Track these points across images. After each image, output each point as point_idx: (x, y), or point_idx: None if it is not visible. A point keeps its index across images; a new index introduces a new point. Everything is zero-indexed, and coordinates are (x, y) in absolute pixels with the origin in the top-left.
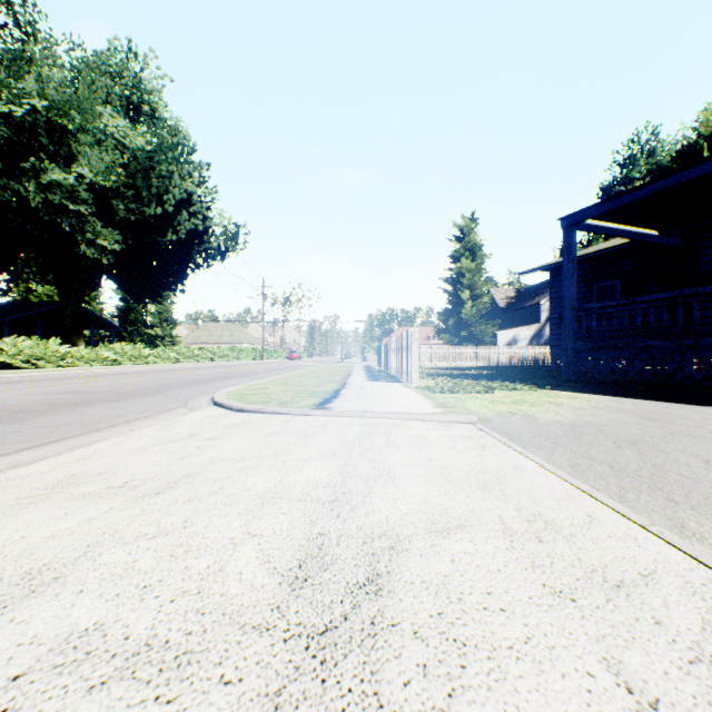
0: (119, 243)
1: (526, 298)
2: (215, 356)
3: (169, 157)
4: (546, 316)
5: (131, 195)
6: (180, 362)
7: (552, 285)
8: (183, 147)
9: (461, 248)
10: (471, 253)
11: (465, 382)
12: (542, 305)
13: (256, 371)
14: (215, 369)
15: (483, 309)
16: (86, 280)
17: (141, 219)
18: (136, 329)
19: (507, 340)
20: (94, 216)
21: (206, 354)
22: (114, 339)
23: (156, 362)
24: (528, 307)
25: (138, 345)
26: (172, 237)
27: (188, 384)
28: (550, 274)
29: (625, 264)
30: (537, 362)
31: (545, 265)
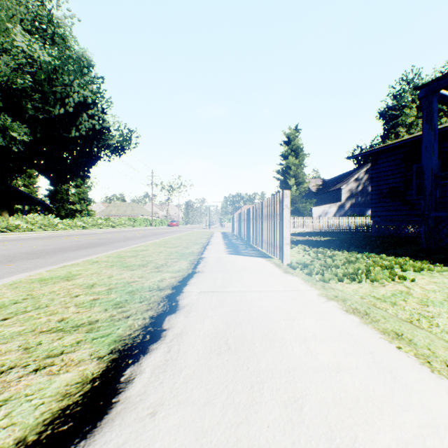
0: (33, 137)
1: (330, 185)
2: (115, 224)
3: (70, 69)
4: (345, 197)
5: (39, 97)
6: (86, 228)
7: (373, 167)
8: (79, 60)
9: (288, 149)
10: (295, 152)
11: (337, 254)
12: (342, 189)
13: (132, 236)
14: (100, 235)
15: (303, 192)
16: (14, 168)
17: (51, 119)
18: (62, 205)
19: (319, 213)
20: (9, 114)
21: (108, 222)
22: (42, 212)
23: (65, 228)
24: (333, 191)
25: (49, 216)
26: (76, 133)
27: (21, 257)
28: (371, 158)
29: (447, 145)
30: (350, 228)
31: (372, 149)
